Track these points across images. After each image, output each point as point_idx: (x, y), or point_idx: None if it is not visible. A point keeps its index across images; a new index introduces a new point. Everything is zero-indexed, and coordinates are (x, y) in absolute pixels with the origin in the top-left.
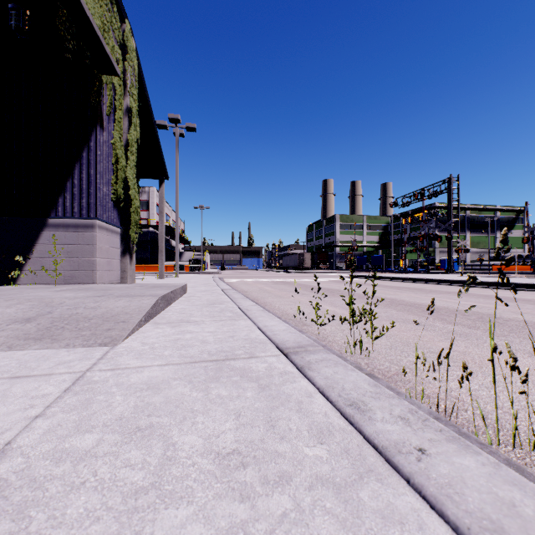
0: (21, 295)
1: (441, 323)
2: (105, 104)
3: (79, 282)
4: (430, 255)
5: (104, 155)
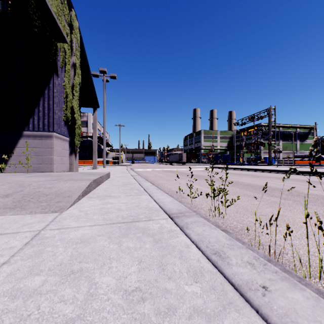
0: (4, 179)
1: (267, 196)
2: (59, 60)
3: (43, 171)
4: (258, 154)
5: (59, 92)
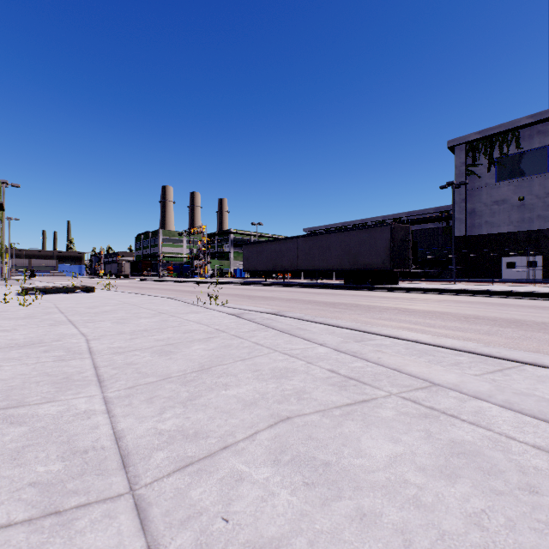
0: None
1: None
2: None
3: None
4: (193, 267)
5: None
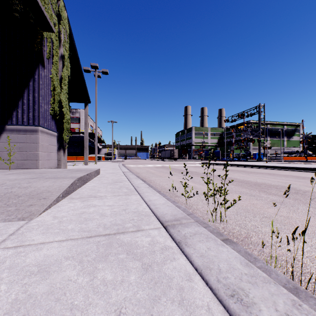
0: None
1: (265, 194)
2: (46, 51)
3: (27, 168)
4: (248, 150)
5: (45, 85)
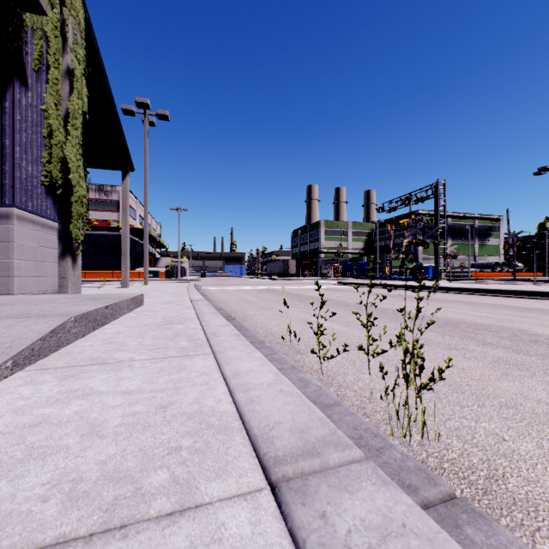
0: None
1: (475, 344)
2: (31, 54)
3: None
4: (417, 261)
5: (29, 123)
